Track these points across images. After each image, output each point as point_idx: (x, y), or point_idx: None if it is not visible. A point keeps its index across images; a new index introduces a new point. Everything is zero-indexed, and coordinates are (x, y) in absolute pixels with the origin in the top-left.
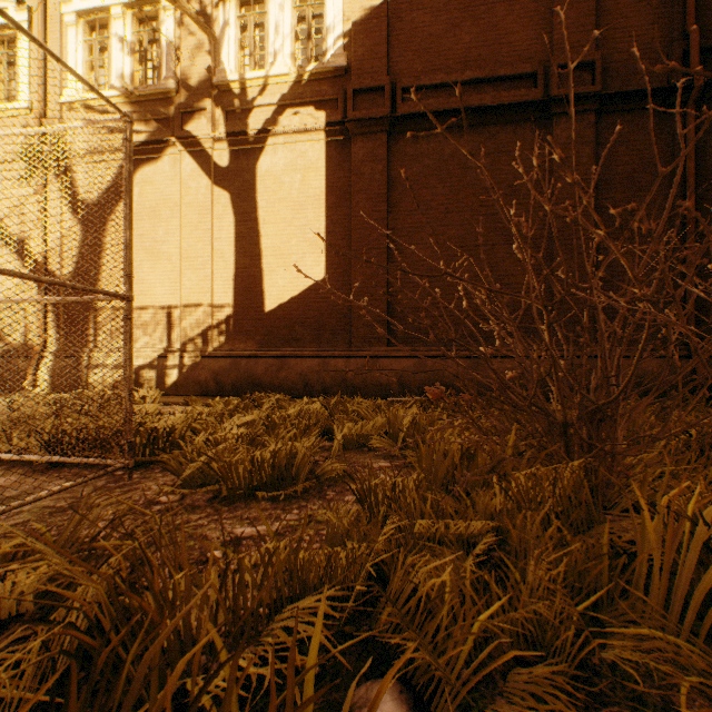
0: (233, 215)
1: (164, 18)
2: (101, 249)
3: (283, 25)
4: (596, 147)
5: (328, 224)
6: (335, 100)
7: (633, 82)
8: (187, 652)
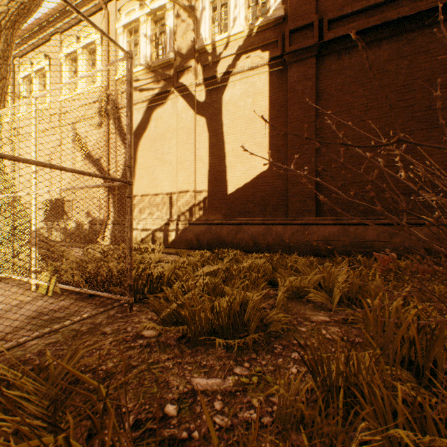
0: (207, 132)
1: (167, 16)
2: (135, 161)
3: None
4: None
5: (270, 130)
6: (275, 42)
7: None
8: None
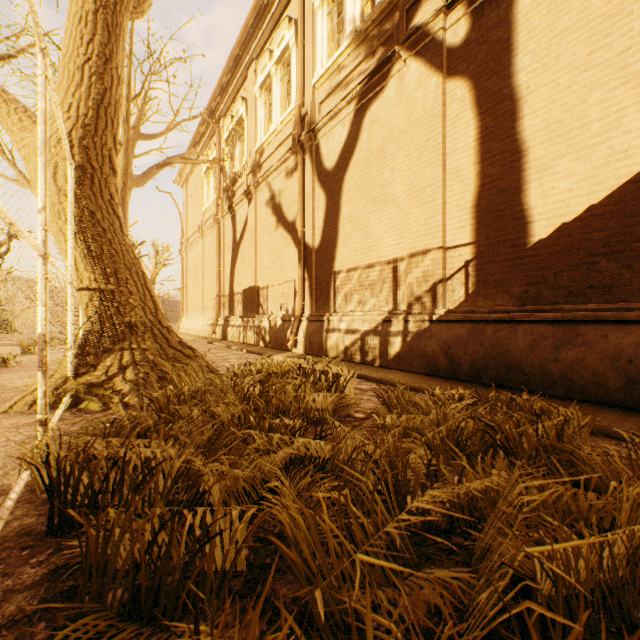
0: (472, 108)
1: None
2: (338, 212)
3: None
4: None
5: None
6: None
7: None
8: None
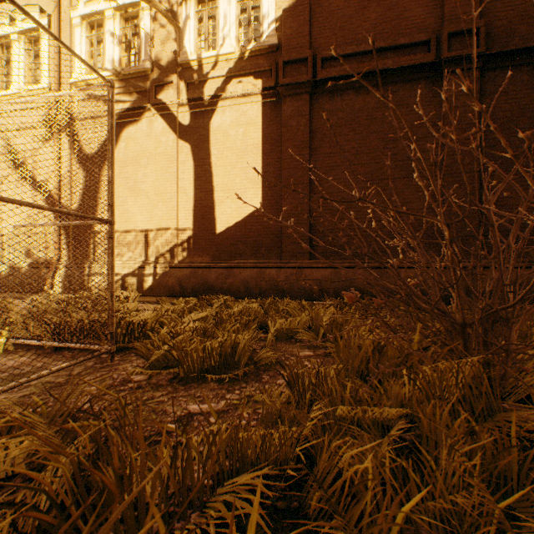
0: (192, 161)
1: (142, 16)
2: (98, 189)
3: (229, 15)
4: (480, 97)
5: (264, 165)
6: (269, 71)
7: (512, 43)
8: (141, 522)
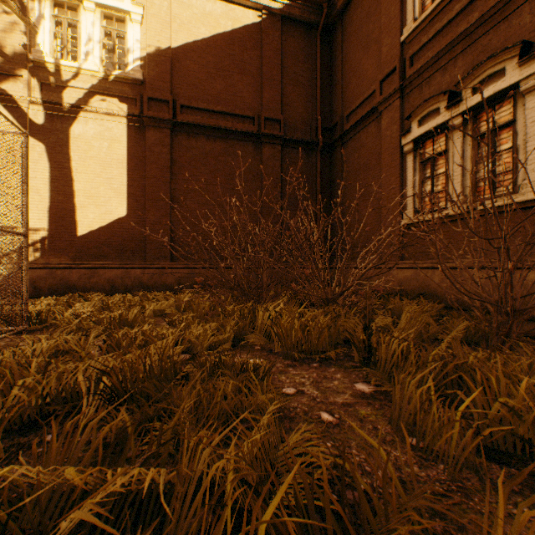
0: (48, 162)
1: None
2: None
3: (93, 35)
4: (282, 163)
5: (129, 180)
6: (134, 99)
7: (297, 135)
8: None
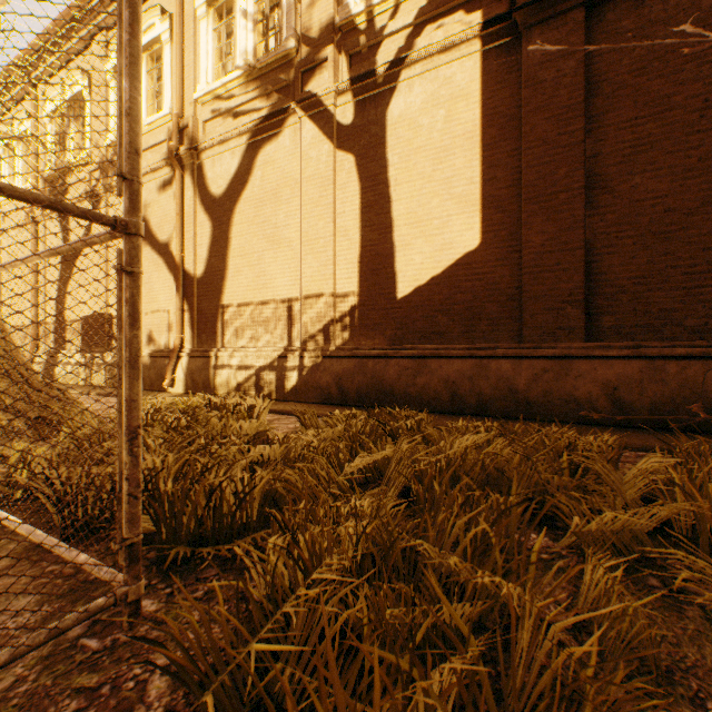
0: (357, 181)
1: None
2: (227, 243)
3: None
4: None
5: (485, 168)
6: None
7: None
8: None
